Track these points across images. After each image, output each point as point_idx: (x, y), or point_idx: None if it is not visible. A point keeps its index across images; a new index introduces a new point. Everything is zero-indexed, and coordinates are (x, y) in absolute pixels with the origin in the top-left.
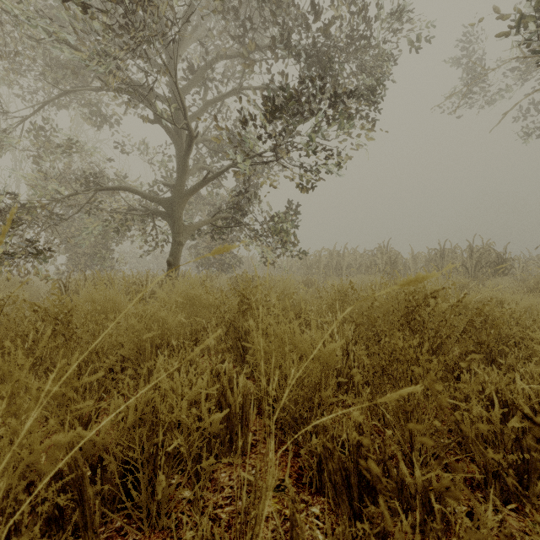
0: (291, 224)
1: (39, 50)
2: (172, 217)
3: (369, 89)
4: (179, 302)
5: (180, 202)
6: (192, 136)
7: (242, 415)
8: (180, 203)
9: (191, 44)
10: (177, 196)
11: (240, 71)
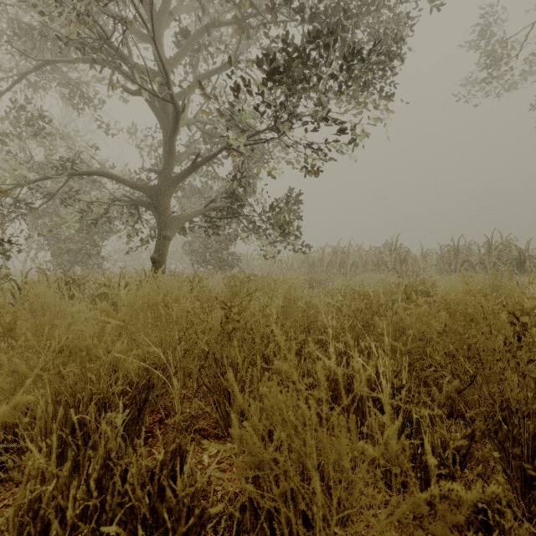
0: (293, 216)
1: (2, 13)
2: (157, 207)
3: (387, 54)
4: (132, 317)
5: (167, 190)
6: (179, 111)
7: None
8: (166, 192)
9: (179, 11)
10: (163, 183)
11: (235, 43)
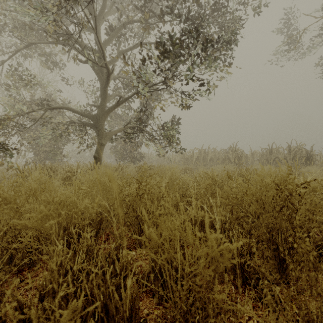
0: (175, 131)
1: (8, 16)
2: (97, 127)
3: (228, 40)
4: (90, 187)
5: (103, 117)
6: (110, 72)
7: (131, 316)
8: (102, 118)
9: (110, 14)
10: (100, 113)
11: (142, 32)
